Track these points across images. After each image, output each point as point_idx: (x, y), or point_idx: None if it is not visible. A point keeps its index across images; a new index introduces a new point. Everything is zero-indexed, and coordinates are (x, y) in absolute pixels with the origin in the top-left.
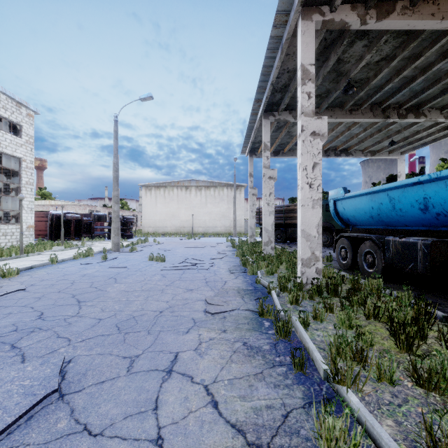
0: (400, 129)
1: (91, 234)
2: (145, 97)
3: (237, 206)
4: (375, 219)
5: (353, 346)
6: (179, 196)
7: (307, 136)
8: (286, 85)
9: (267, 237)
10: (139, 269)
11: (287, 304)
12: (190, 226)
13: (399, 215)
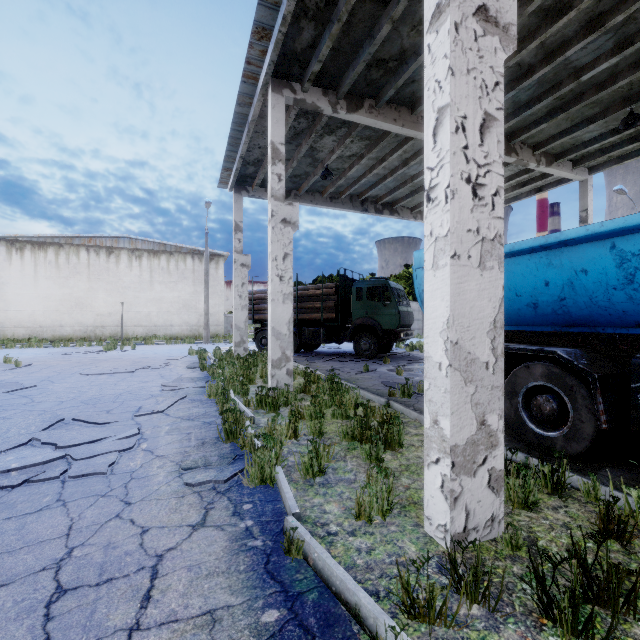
0: None
1: None
2: None
3: (212, 290)
4: (543, 310)
5: None
6: (92, 266)
7: (467, 13)
8: (330, 0)
9: (279, 349)
10: None
11: None
12: (118, 324)
13: (638, 300)
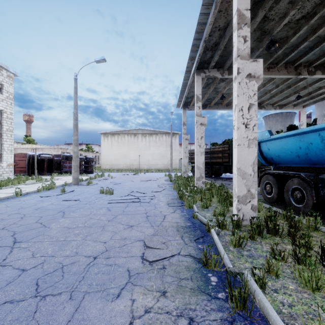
0: (305, 85)
1: (60, 170)
2: (99, 60)
3: (173, 149)
4: (302, 158)
5: None
6: (129, 141)
7: (243, 78)
8: (216, 44)
9: (199, 173)
10: (89, 201)
11: (229, 246)
12: (137, 164)
13: None
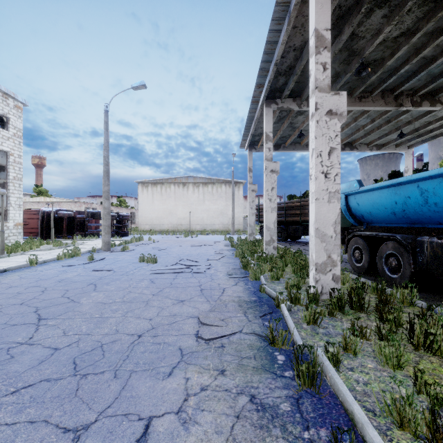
0: (410, 119)
1: (84, 232)
2: (138, 86)
3: (236, 203)
4: (398, 216)
5: (425, 414)
6: (176, 193)
7: (322, 115)
8: (291, 67)
9: (269, 236)
10: (126, 272)
11: (302, 323)
12: (188, 223)
13: (432, 211)
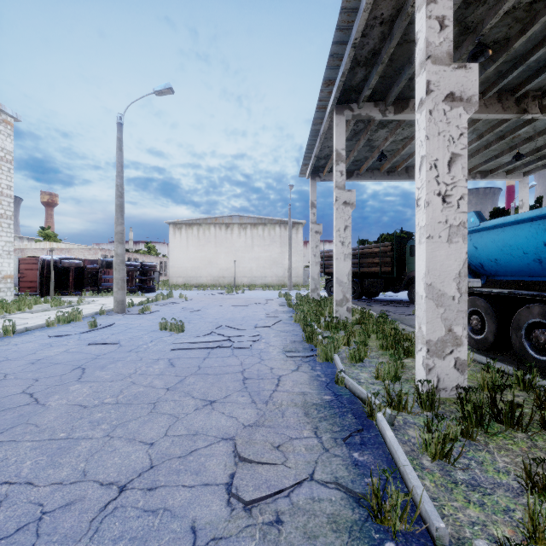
0: (531, 134)
1: (98, 287)
2: (162, 89)
3: (293, 250)
4: None
5: None
6: (217, 236)
7: (438, 101)
8: (375, 52)
9: (341, 293)
10: (137, 346)
11: (420, 455)
12: (232, 276)
13: None
